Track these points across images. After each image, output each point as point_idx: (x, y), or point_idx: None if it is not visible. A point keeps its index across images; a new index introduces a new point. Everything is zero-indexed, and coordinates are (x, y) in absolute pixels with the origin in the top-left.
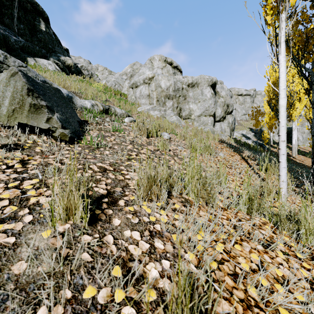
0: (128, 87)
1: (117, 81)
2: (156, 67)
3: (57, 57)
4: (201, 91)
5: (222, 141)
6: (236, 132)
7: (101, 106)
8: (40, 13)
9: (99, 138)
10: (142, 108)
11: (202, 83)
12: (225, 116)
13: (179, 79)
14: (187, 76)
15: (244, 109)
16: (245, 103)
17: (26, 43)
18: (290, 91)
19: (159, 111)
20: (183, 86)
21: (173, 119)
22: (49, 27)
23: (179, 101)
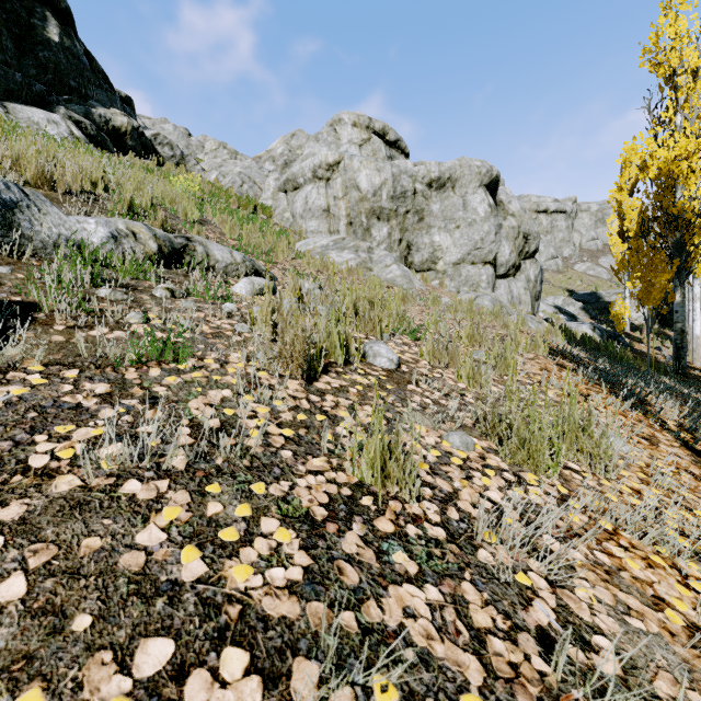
0: (275, 189)
1: (246, 174)
2: (347, 142)
3: (83, 108)
4: (463, 198)
5: (544, 342)
6: (541, 302)
7: (153, 240)
8: None
9: None
10: (307, 244)
11: (465, 179)
12: (520, 263)
13: (405, 169)
14: (424, 162)
15: (552, 244)
16: (553, 232)
17: None
18: None
19: (355, 252)
20: (416, 186)
21: (392, 274)
22: (72, 36)
23: (405, 225)
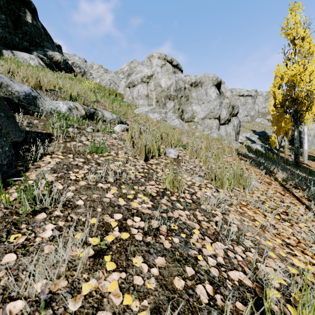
0: (124, 86)
1: (112, 79)
2: (155, 65)
3: (43, 52)
4: (206, 90)
5: (237, 151)
6: (240, 135)
7: (83, 110)
8: (26, 3)
9: (54, 175)
10: (139, 110)
11: (206, 82)
12: (230, 118)
13: (181, 78)
14: (189, 75)
15: (245, 110)
16: (246, 104)
17: (3, 33)
18: (306, 91)
19: (159, 114)
20: (185, 85)
21: (175, 123)
22: (36, 19)
23: (181, 102)
